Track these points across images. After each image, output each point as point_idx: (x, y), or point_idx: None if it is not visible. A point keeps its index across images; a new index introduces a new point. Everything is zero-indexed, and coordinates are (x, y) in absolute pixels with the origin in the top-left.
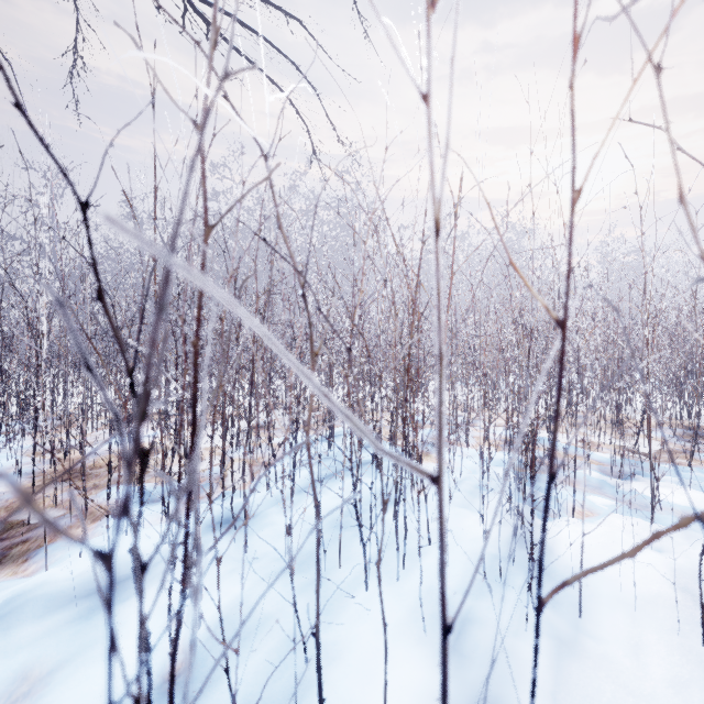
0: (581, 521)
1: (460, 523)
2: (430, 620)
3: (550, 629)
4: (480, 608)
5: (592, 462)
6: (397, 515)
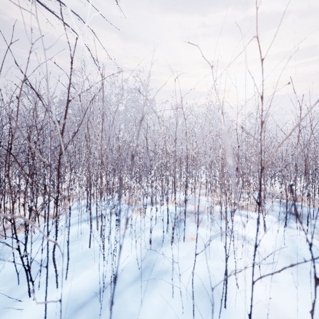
0: (186, 244)
1: (123, 248)
2: (51, 315)
3: (116, 316)
4: (89, 304)
5: (215, 211)
6: (54, 252)
